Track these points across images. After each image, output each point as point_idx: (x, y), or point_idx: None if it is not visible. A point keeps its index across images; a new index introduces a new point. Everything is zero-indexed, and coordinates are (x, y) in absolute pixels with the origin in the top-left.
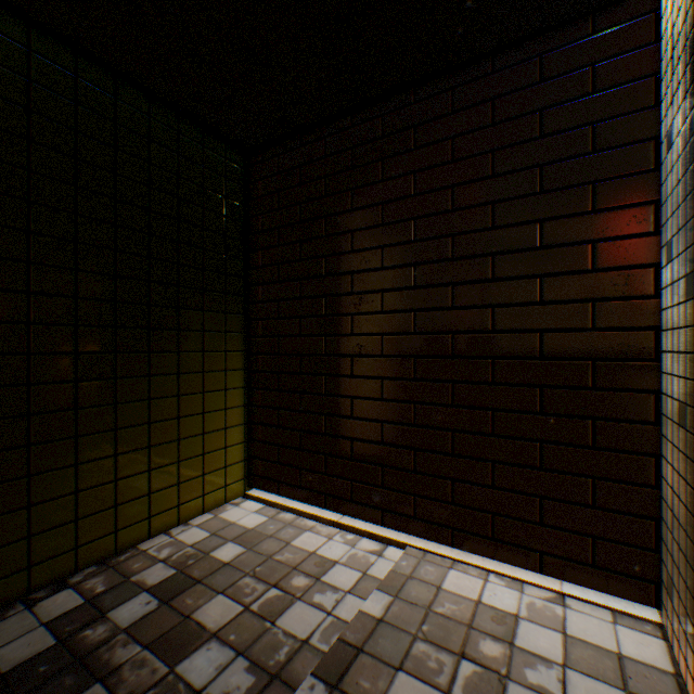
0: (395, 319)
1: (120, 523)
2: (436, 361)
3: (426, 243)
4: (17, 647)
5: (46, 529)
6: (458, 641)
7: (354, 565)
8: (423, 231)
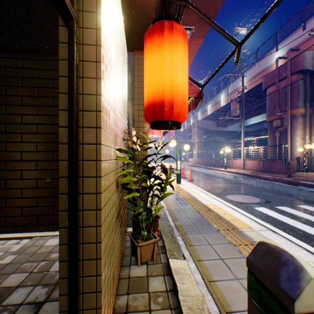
0: (29, 145)
1: None
2: (47, 162)
3: (43, 116)
4: None
5: None
6: (43, 257)
7: (1, 250)
8: (41, 111)
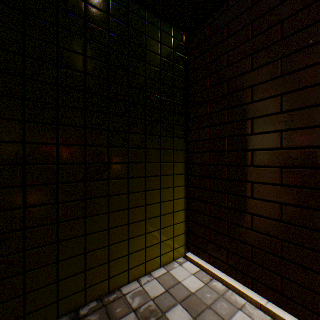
0: None
1: (111, 273)
2: None
3: None
4: None
5: (67, 277)
6: None
7: None
8: None
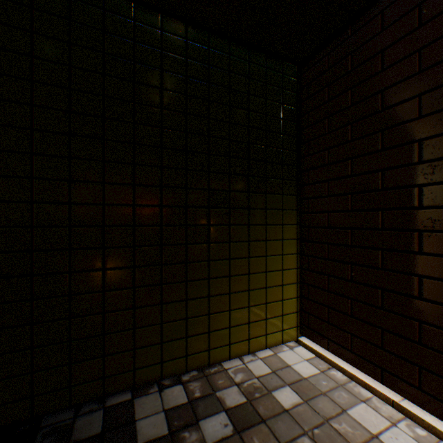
0: None
1: (211, 344)
2: None
3: None
4: (148, 424)
5: (169, 339)
6: None
7: None
8: None
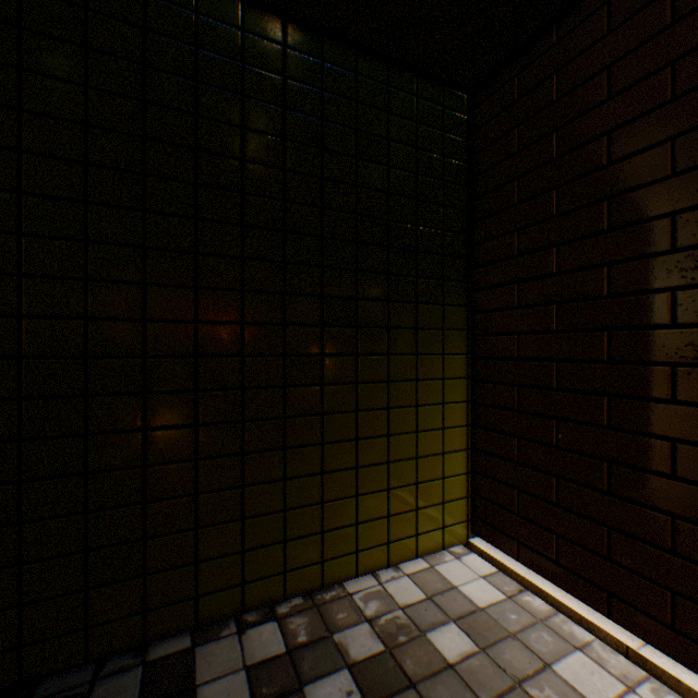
0: None
1: (326, 552)
2: None
3: None
4: (218, 693)
5: (256, 546)
6: None
7: None
8: None
